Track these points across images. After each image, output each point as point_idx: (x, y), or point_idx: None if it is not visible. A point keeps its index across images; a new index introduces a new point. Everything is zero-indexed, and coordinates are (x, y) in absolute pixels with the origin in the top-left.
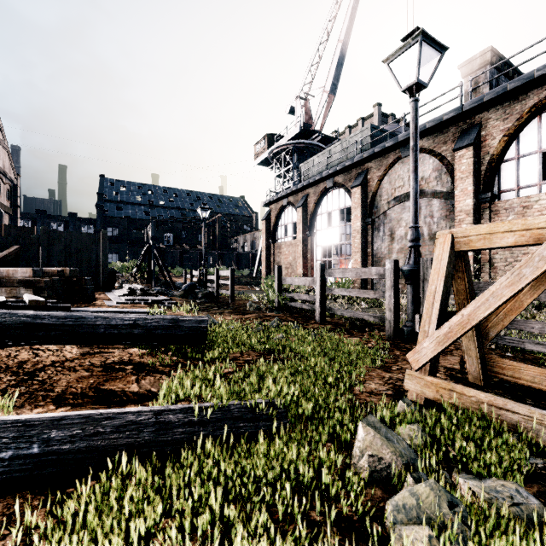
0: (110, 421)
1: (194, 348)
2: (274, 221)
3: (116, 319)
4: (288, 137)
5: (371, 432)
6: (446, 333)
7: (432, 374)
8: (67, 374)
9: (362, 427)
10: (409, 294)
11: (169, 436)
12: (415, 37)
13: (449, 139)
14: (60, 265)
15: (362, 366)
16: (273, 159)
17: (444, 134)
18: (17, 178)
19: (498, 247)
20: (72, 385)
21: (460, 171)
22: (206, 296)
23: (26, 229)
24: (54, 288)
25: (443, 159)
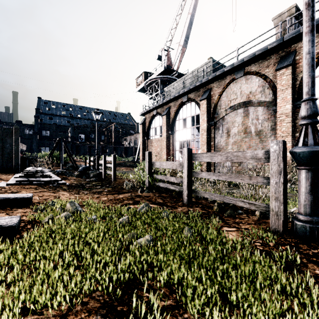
0: None
1: None
2: (147, 125)
3: None
4: (157, 73)
5: None
6: None
7: None
8: None
9: None
10: (304, 182)
11: None
12: None
13: (270, 64)
14: None
15: None
16: (147, 88)
17: (267, 60)
18: None
19: None
20: None
21: (281, 85)
22: (96, 176)
23: None
24: None
25: (266, 78)
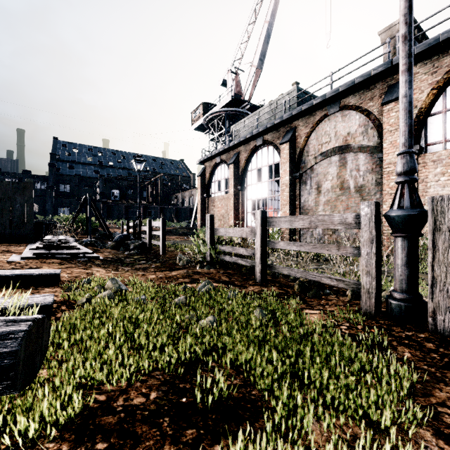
0: None
1: None
2: (208, 177)
3: None
4: (221, 105)
5: None
6: None
7: None
8: None
9: None
10: (400, 252)
11: None
12: None
13: (375, 95)
14: None
15: None
16: (208, 125)
17: (370, 90)
18: None
19: None
20: None
21: (389, 124)
22: (138, 247)
23: None
24: None
25: (369, 115)
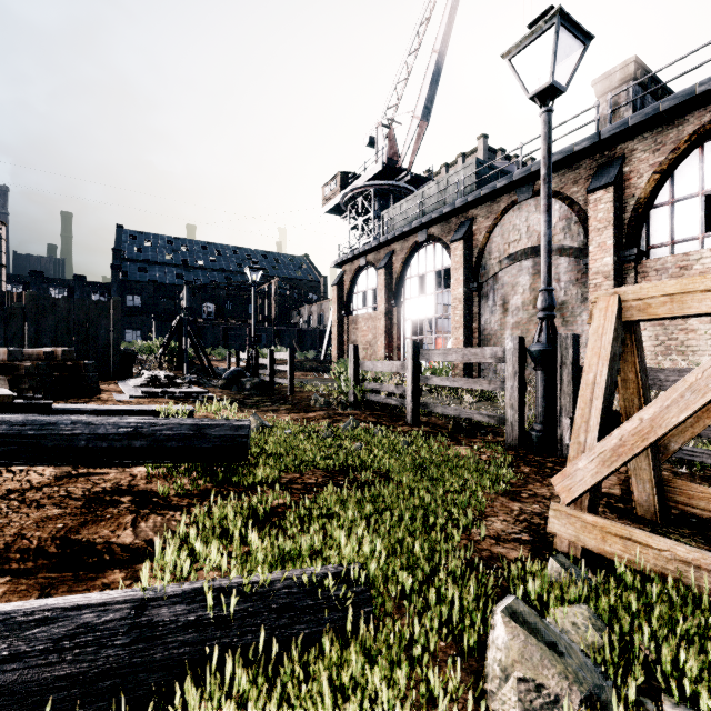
0: (45, 627)
1: (230, 466)
2: (348, 286)
3: (106, 425)
4: (367, 177)
5: (520, 634)
6: (615, 447)
7: (593, 509)
8: (24, 512)
9: (503, 624)
10: (539, 385)
11: (156, 652)
12: (550, 19)
13: (581, 177)
14: (54, 345)
15: (480, 494)
16: (347, 206)
17: (574, 170)
18: (2, 228)
19: (695, 315)
20: (25, 533)
21: (596, 220)
22: (257, 387)
23: (10, 296)
24: (39, 377)
25: (573, 204)
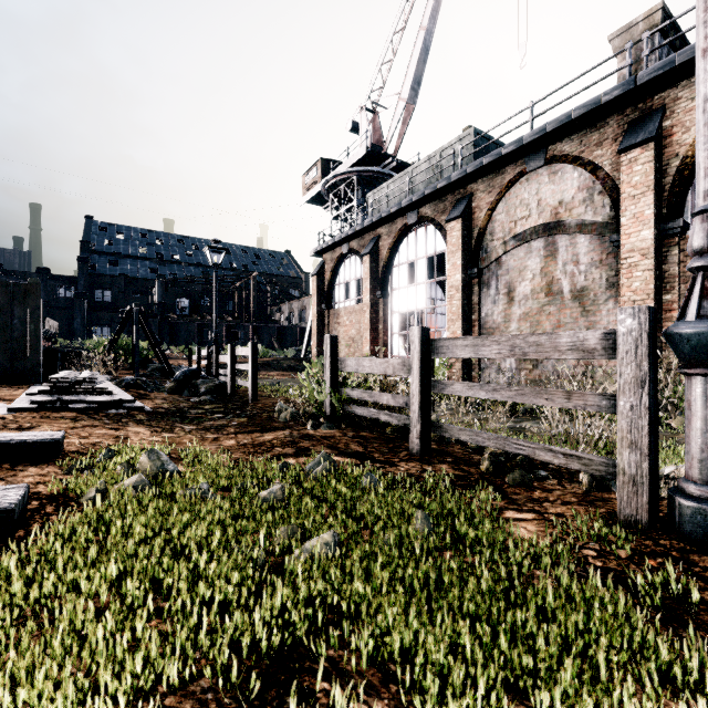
0: None
1: None
2: (329, 277)
3: None
4: (350, 163)
5: None
6: None
7: None
8: None
9: None
10: (700, 405)
11: None
12: None
13: (607, 137)
14: None
15: None
16: (329, 195)
17: (598, 130)
18: None
19: None
20: None
21: (630, 185)
22: (214, 390)
23: None
24: None
25: (596, 171)
